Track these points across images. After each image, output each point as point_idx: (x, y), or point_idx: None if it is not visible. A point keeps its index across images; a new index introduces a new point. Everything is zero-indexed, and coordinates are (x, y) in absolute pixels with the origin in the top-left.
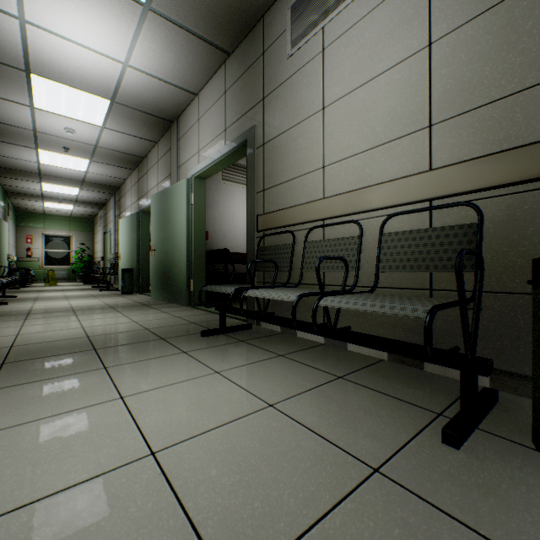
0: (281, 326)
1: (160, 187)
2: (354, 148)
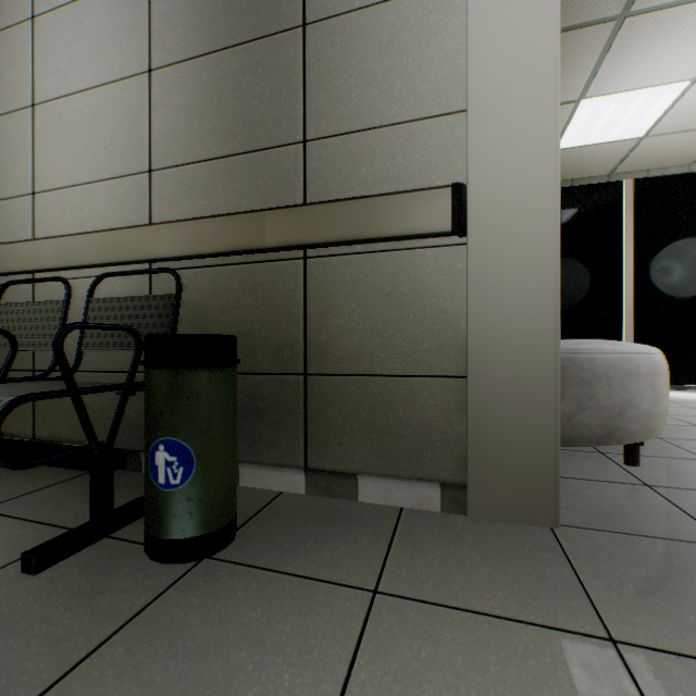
0: None
1: None
2: (73, 177)
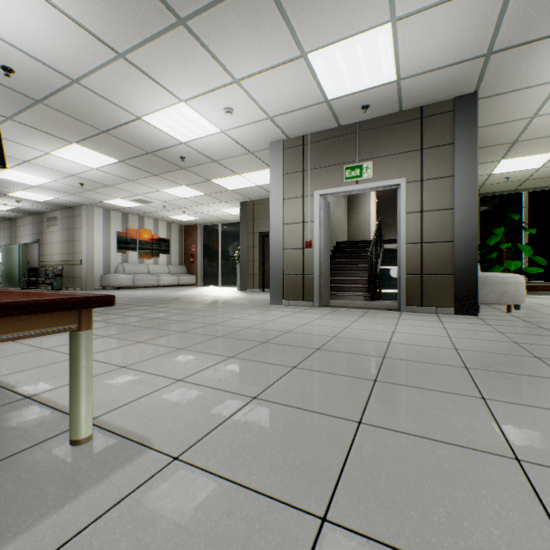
0: (46, 288)
1: (7, 240)
2: (56, 253)
